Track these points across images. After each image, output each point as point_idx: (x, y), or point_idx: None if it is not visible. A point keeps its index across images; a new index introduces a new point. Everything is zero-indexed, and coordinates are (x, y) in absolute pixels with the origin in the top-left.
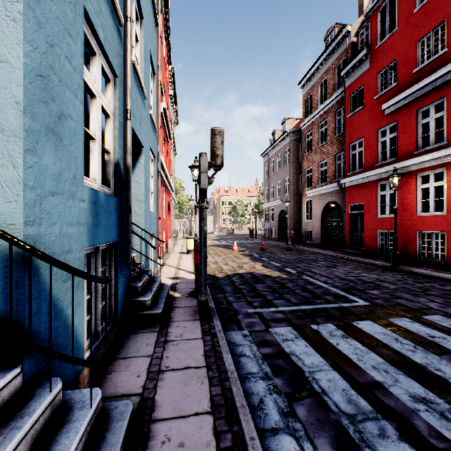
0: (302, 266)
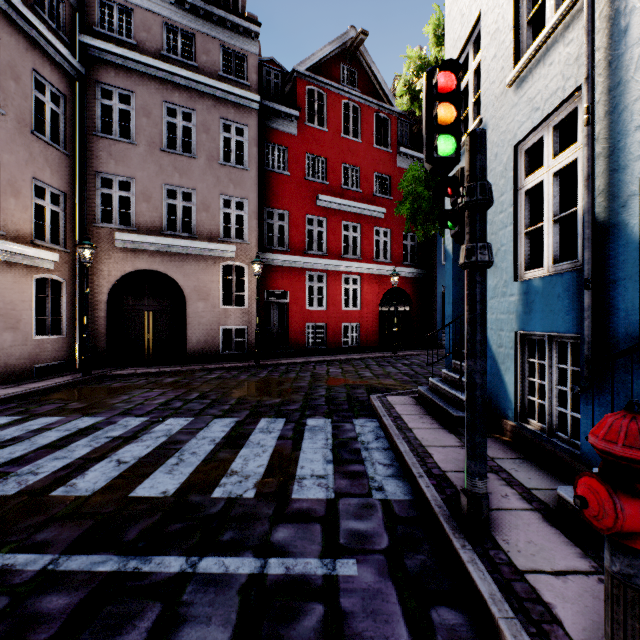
0: None
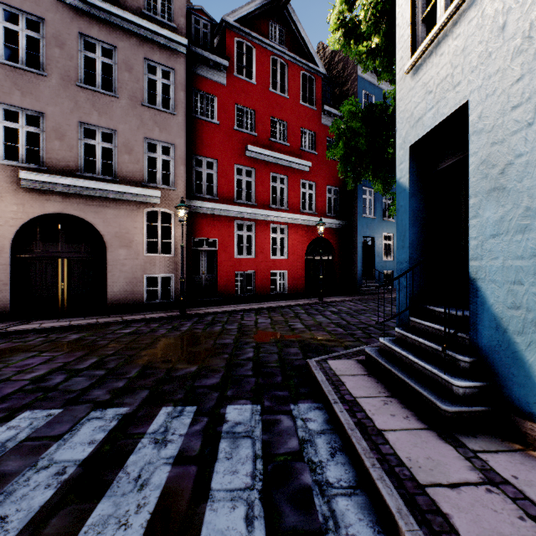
0: None
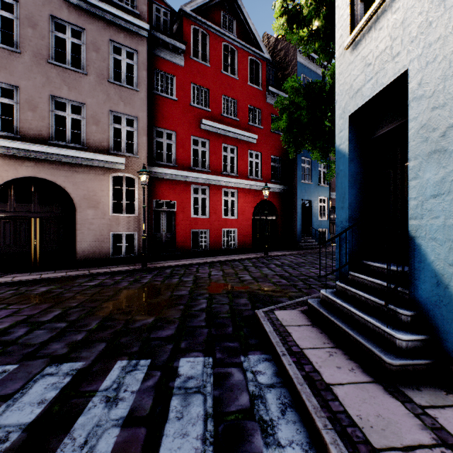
0: None
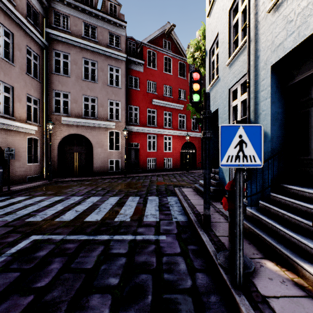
0: None
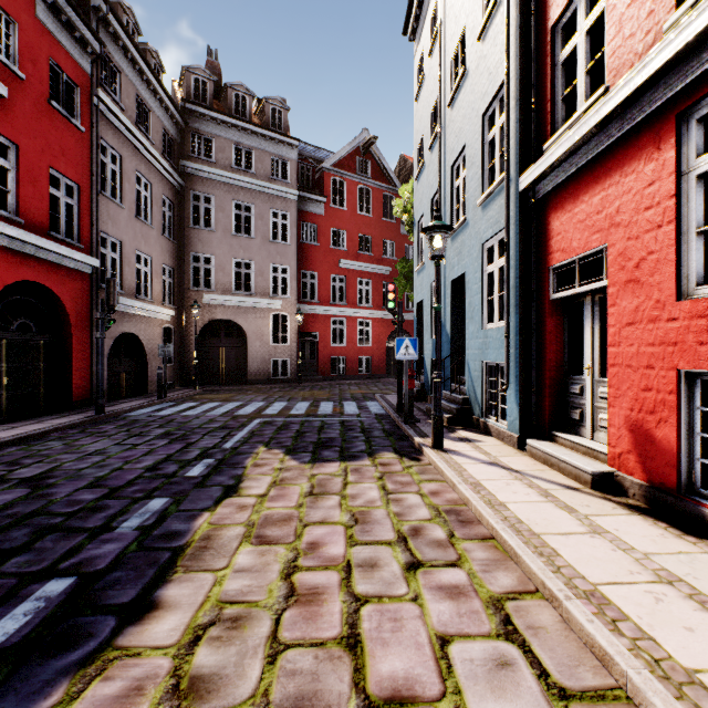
0: (115, 482)
